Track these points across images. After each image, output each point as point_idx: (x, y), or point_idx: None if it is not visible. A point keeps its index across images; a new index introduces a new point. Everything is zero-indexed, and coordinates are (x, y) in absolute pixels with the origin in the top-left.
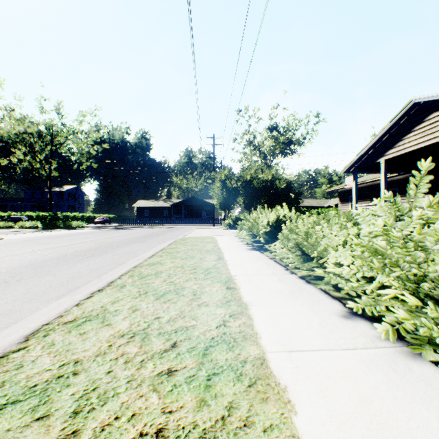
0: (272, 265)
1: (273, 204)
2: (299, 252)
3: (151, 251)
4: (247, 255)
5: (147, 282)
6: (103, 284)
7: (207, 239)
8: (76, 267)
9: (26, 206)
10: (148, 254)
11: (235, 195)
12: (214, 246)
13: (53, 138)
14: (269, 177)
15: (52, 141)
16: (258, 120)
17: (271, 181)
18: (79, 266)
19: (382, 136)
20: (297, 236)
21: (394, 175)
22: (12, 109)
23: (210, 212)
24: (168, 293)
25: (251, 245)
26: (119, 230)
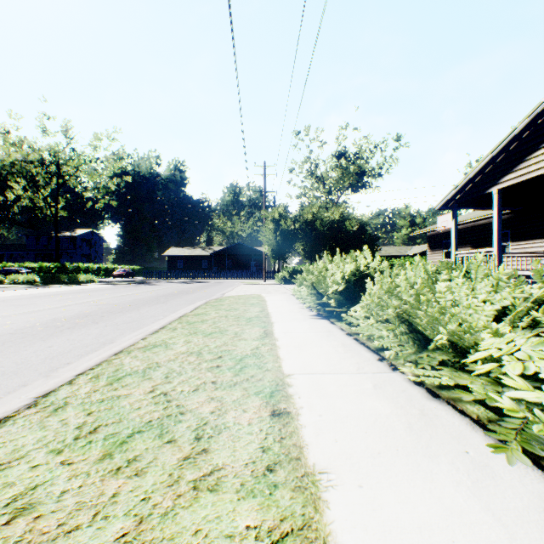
0: (354, 349)
1: (341, 251)
2: (403, 329)
3: (166, 318)
4: (311, 327)
5: (117, 393)
6: (24, 400)
7: (252, 299)
8: (27, 350)
9: (28, 255)
10: (155, 326)
11: (292, 240)
12: (260, 311)
13: (59, 168)
14: (336, 216)
15: (58, 172)
16: (322, 144)
17: (339, 222)
18: (34, 348)
19: (495, 157)
20: (399, 300)
21: (506, 212)
22: (7, 131)
23: (261, 262)
24: (140, 434)
25: (315, 309)
26: (139, 285)
